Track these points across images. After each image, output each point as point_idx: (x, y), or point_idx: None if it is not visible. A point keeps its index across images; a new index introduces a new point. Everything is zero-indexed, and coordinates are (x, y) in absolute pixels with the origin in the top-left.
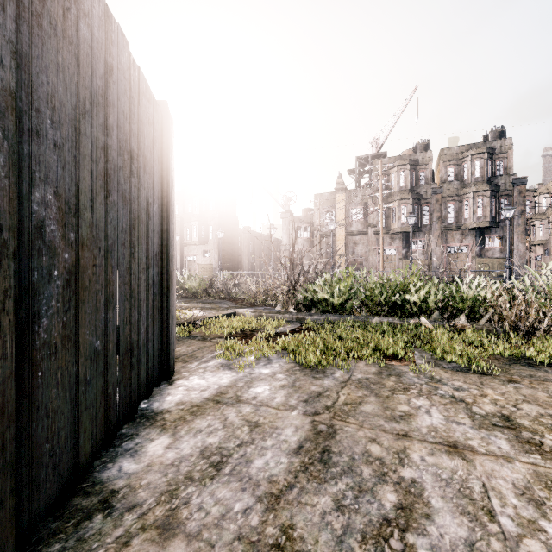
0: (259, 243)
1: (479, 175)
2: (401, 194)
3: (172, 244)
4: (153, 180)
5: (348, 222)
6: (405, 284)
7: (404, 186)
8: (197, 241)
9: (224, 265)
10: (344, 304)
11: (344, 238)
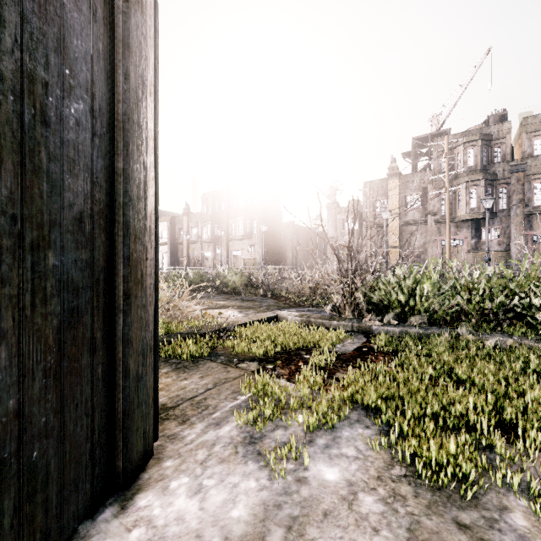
0: (303, 237)
1: None
2: (470, 175)
3: (138, 205)
4: (62, 36)
5: (403, 211)
6: (521, 281)
7: (473, 166)
8: (242, 235)
9: (268, 259)
10: (427, 309)
11: (398, 228)
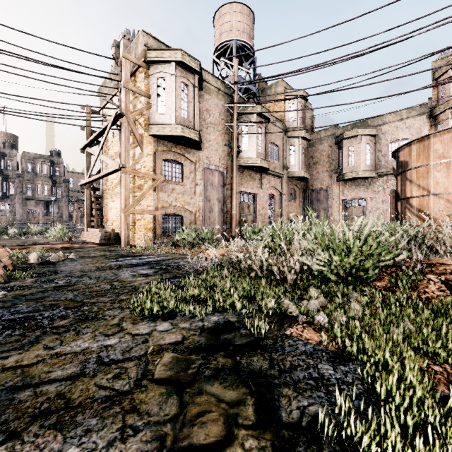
0: None
1: (46, 173)
2: None
3: None
4: None
5: None
6: None
7: None
8: None
9: None
10: None
11: None
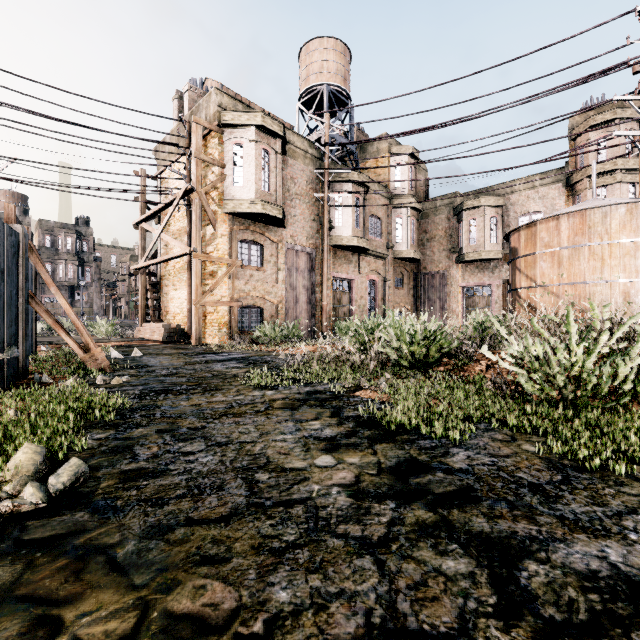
0: None
1: (70, 248)
2: None
3: None
4: None
5: None
6: None
7: None
8: None
9: None
10: None
11: None
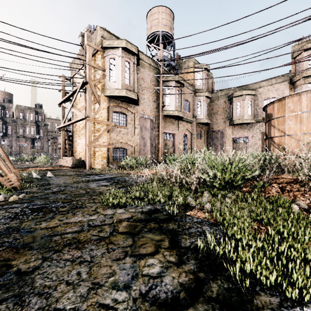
0: None
1: (32, 119)
2: None
3: None
4: None
5: None
6: None
7: None
8: None
9: None
10: None
11: None
